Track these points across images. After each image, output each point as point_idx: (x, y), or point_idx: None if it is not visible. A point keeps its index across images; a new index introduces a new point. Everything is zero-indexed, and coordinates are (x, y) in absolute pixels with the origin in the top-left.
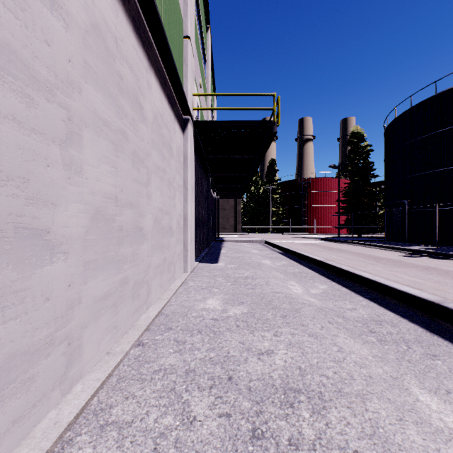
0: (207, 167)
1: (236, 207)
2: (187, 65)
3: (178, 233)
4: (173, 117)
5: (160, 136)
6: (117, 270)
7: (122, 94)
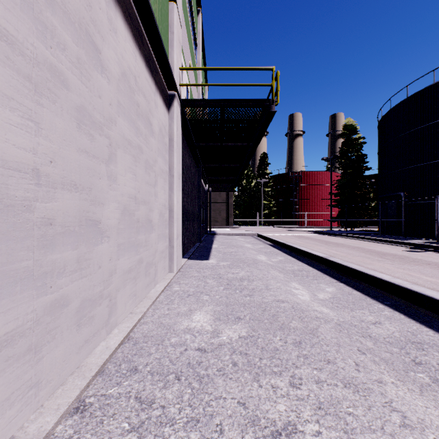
0: (197, 156)
1: (227, 200)
2: (172, 32)
3: (160, 227)
4: (154, 87)
5: (132, 103)
6: (38, 289)
7: (51, 8)
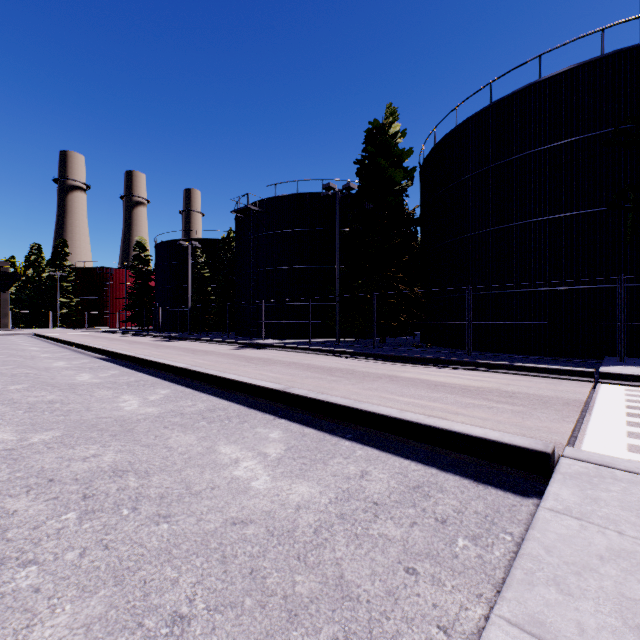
0: None
1: None
2: None
3: None
4: None
5: None
6: None
7: None
